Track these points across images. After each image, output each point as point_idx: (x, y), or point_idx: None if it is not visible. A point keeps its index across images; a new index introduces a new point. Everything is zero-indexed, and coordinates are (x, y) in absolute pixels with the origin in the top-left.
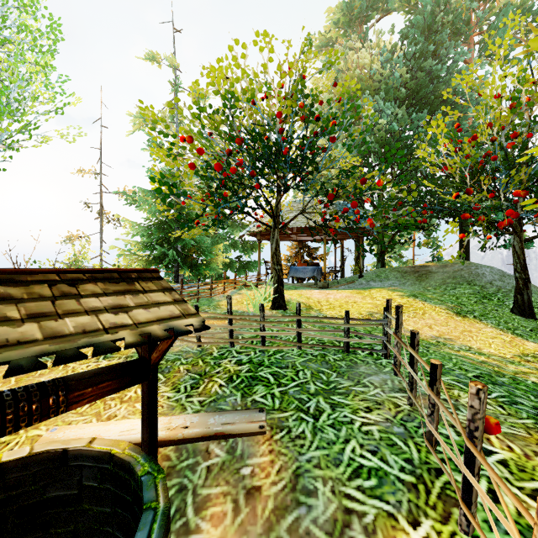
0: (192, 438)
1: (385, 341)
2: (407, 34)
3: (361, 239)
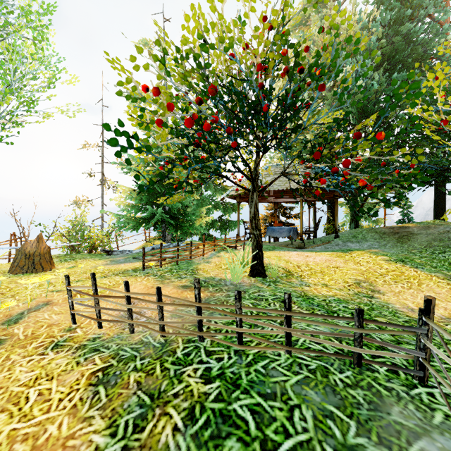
0: None
1: (422, 359)
2: (382, 1)
3: (336, 201)
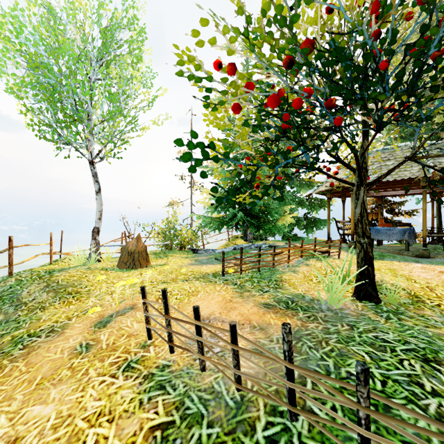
0: None
1: None
2: None
3: None
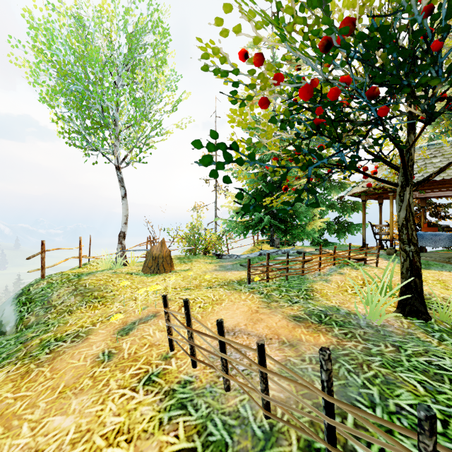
0: None
1: None
2: None
3: None
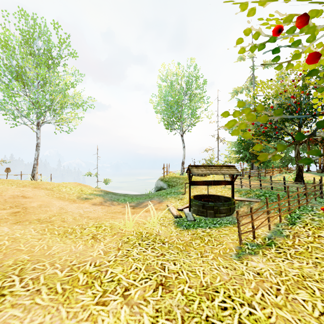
0: (241, 200)
1: (320, 192)
2: None
3: None
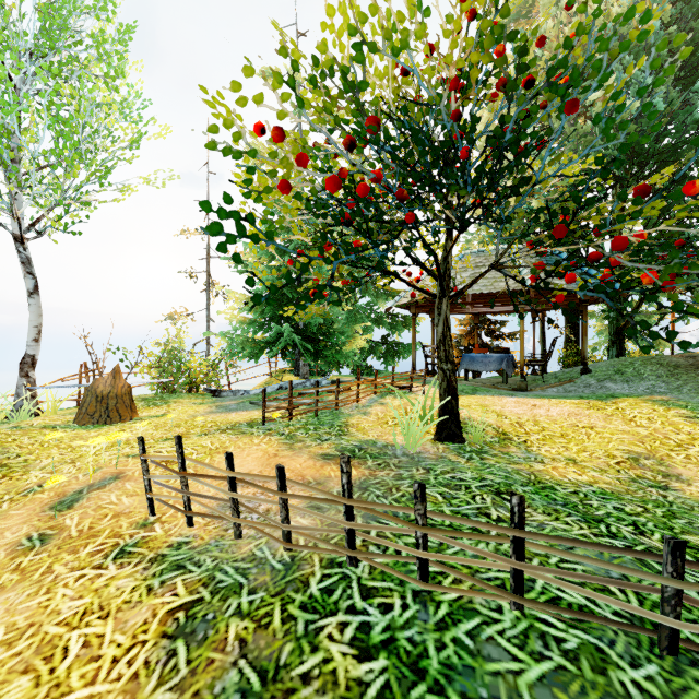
0: None
1: None
2: None
3: (585, 310)
